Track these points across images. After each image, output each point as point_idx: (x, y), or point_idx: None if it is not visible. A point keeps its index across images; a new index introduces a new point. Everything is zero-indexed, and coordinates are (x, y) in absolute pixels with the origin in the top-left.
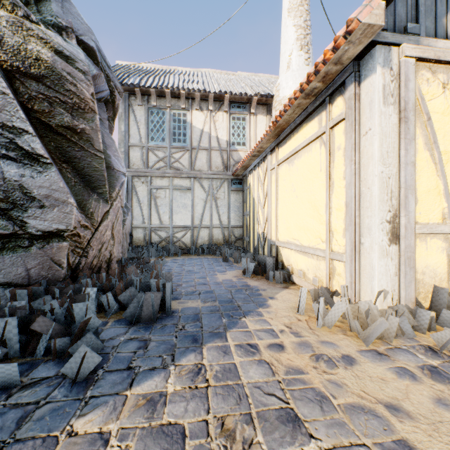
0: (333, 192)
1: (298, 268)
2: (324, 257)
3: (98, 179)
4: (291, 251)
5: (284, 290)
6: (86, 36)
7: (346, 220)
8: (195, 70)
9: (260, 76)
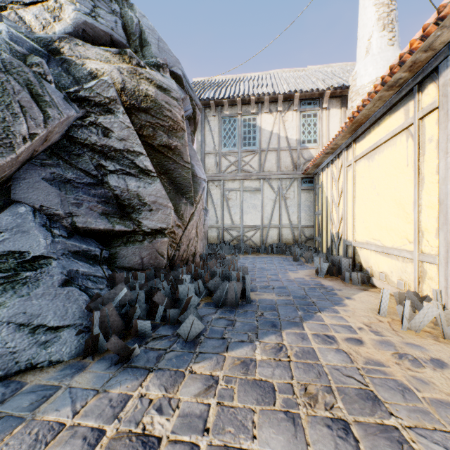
0: (423, 188)
1: (379, 271)
2: (411, 259)
3: (186, 186)
4: (370, 252)
5: (362, 292)
6: (175, 67)
7: (439, 219)
8: (264, 73)
9: (333, 67)
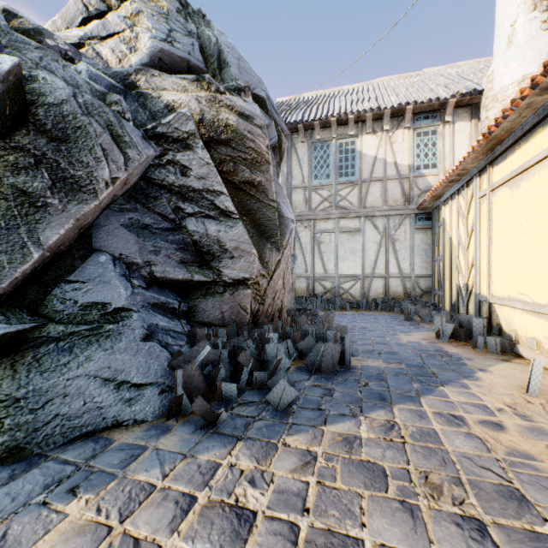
0: None
1: (527, 336)
2: None
3: (271, 229)
4: (515, 311)
5: (502, 363)
6: (257, 88)
7: None
8: (365, 84)
9: (459, 66)
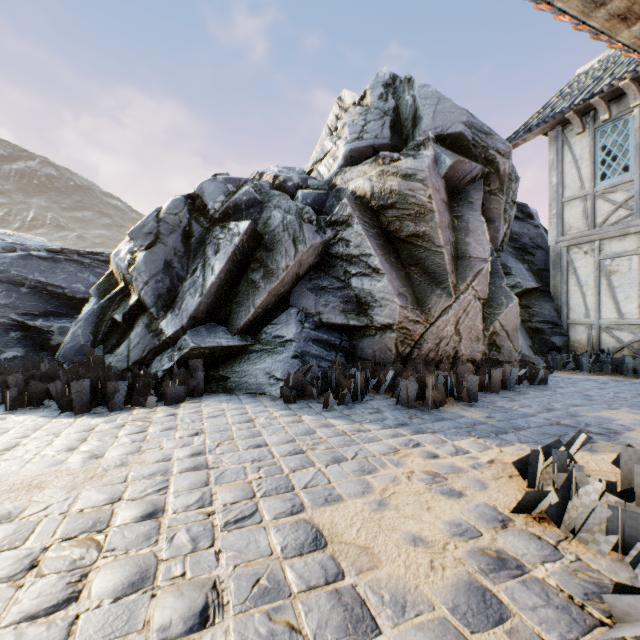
0: None
1: None
2: None
3: (440, 274)
4: None
5: None
6: (454, 125)
7: None
8: None
9: None
